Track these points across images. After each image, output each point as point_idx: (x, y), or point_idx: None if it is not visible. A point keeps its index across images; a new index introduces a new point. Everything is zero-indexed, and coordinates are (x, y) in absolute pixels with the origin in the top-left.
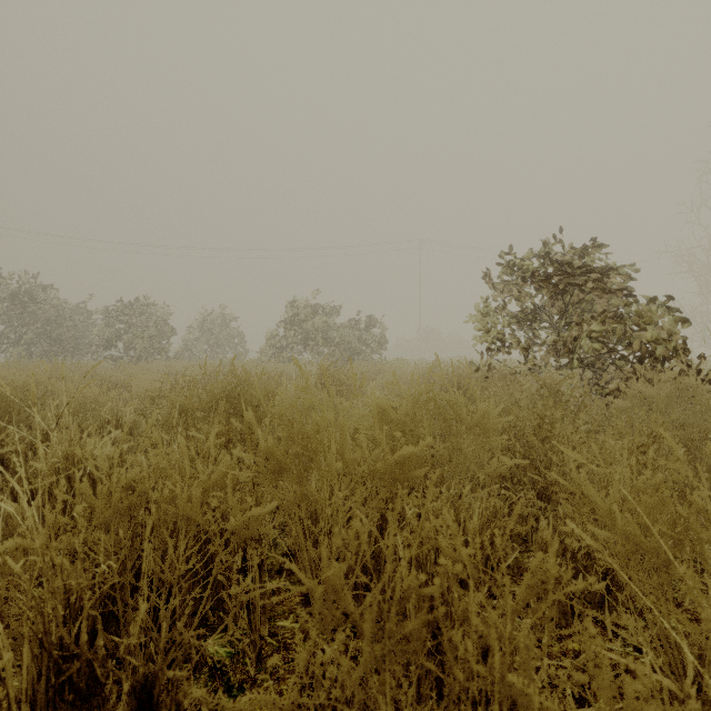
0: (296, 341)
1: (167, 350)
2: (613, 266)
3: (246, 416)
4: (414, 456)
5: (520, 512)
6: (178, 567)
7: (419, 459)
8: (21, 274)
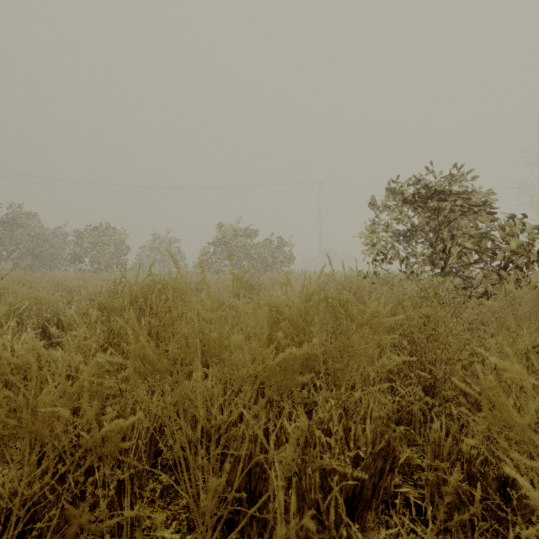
0: (223, 257)
1: (124, 264)
2: (478, 191)
3: (128, 314)
4: (299, 360)
5: (409, 409)
6: (19, 491)
7: (311, 357)
8: (11, 206)
